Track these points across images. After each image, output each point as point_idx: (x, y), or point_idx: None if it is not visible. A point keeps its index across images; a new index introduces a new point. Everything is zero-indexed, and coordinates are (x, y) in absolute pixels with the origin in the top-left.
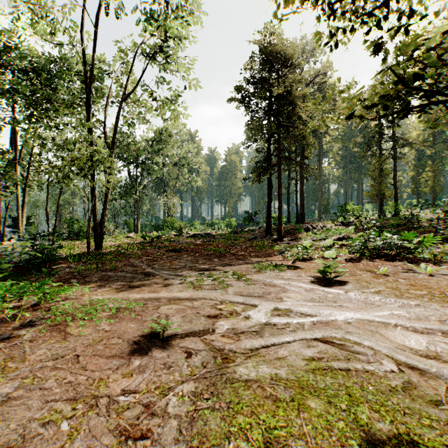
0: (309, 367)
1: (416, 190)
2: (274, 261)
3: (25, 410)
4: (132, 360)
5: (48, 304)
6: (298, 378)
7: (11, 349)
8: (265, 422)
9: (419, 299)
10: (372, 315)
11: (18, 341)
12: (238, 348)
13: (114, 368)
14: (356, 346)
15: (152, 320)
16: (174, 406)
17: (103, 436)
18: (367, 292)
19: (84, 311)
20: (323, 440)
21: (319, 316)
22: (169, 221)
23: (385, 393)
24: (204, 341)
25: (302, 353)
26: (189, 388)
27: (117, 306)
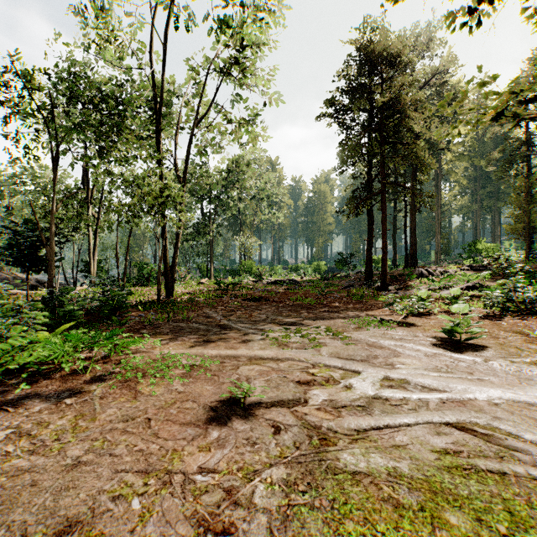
0: (442, 464)
1: None
2: (379, 315)
3: (94, 479)
4: (209, 430)
5: (118, 356)
6: (427, 477)
7: (81, 405)
8: (385, 535)
9: None
10: (530, 395)
11: (88, 397)
12: (339, 427)
13: (189, 438)
14: (511, 440)
15: (231, 383)
16: (262, 496)
17: (178, 523)
18: (519, 362)
19: (155, 367)
20: None
21: (449, 391)
22: (246, 265)
23: None
24: (294, 413)
25: (430, 442)
26: (279, 475)
27: (190, 363)
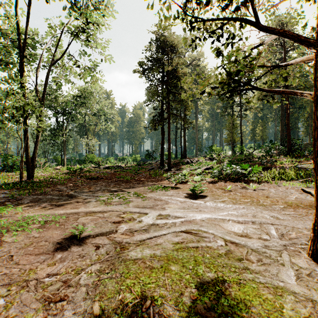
0: (175, 248)
1: (253, 138)
2: (163, 184)
3: None
4: (56, 254)
5: None
6: (167, 254)
7: None
8: (143, 281)
9: (245, 204)
10: (217, 215)
11: None
12: (132, 241)
13: (41, 261)
14: (204, 233)
15: (72, 228)
16: (84, 279)
17: (32, 304)
18: (217, 201)
19: (17, 225)
20: (175, 286)
21: (186, 217)
22: (90, 157)
23: (215, 257)
24: (109, 238)
25: (172, 240)
26: (96, 268)
27: (45, 219)
